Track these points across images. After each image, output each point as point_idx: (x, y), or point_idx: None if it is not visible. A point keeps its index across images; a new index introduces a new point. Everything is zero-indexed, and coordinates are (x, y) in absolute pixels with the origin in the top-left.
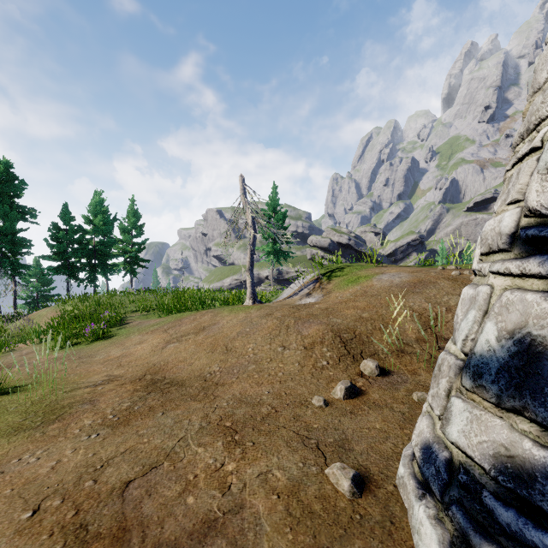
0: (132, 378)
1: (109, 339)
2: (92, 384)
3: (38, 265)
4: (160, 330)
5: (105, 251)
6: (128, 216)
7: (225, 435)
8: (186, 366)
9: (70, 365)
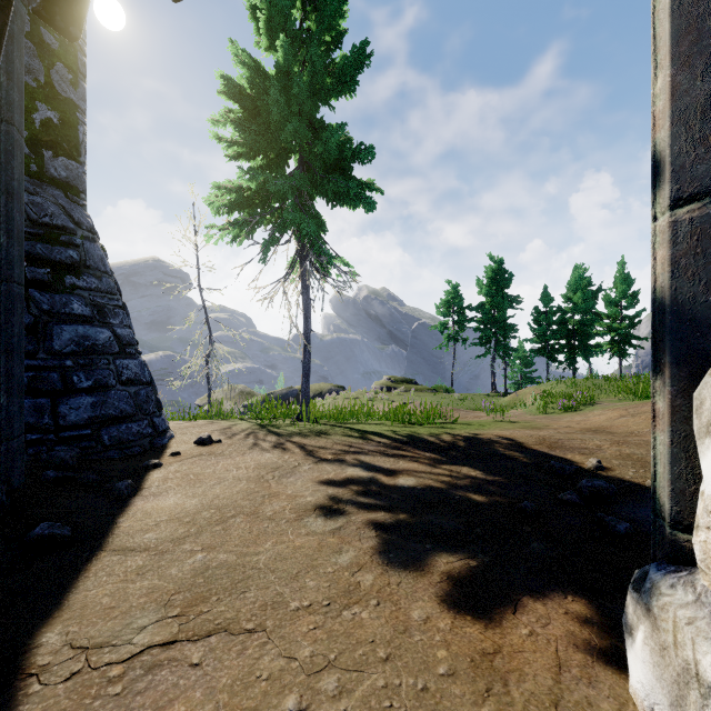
0: (582, 428)
1: (576, 412)
2: (557, 426)
3: (521, 347)
4: (621, 409)
5: (585, 330)
6: (616, 284)
7: (615, 442)
8: (624, 428)
9: (545, 420)
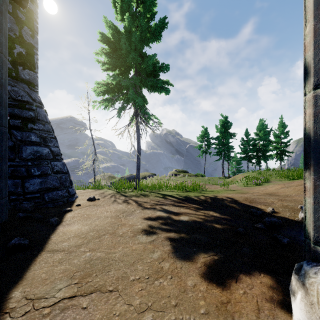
0: (264, 193)
1: (261, 185)
2: (252, 192)
3: (235, 156)
4: (281, 184)
5: (264, 148)
6: (278, 127)
7: (279, 200)
8: (283, 193)
9: (247, 189)
